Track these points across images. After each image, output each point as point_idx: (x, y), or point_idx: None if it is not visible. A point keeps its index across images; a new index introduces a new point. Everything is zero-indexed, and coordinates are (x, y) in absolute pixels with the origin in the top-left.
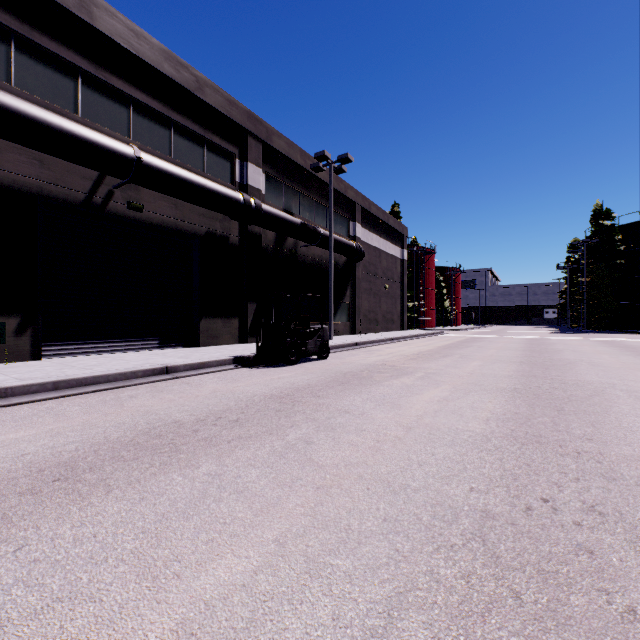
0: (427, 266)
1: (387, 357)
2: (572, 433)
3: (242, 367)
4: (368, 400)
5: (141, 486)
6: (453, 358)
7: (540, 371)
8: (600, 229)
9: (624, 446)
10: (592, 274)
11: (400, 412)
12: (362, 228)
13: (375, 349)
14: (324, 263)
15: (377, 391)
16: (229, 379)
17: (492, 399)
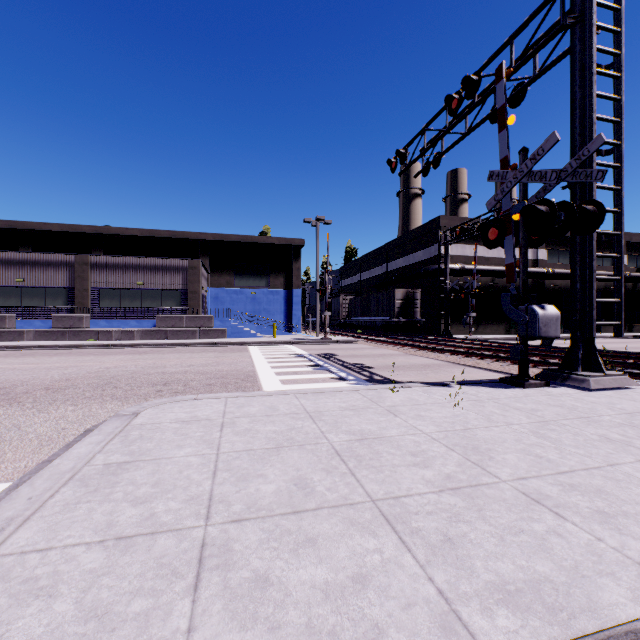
0: None
1: None
2: None
3: (638, 338)
4: None
5: None
6: None
7: None
8: None
9: None
10: None
11: None
12: None
13: None
14: None
15: None
16: None
17: None
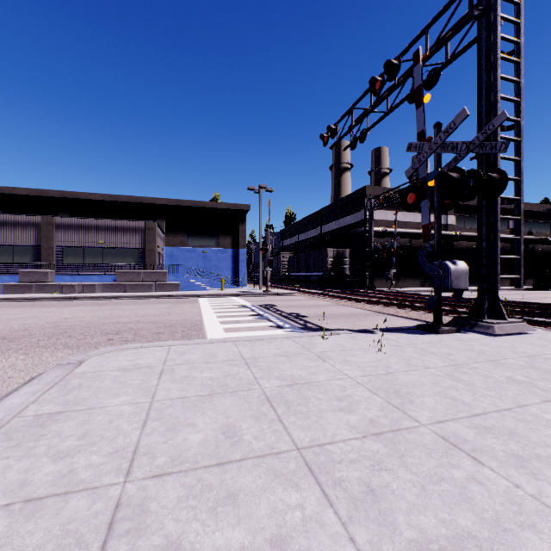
0: None
1: None
2: None
3: (529, 290)
4: None
5: (544, 294)
6: None
7: None
8: None
9: None
10: None
11: None
12: None
13: None
14: (548, 250)
15: None
16: (531, 291)
17: None
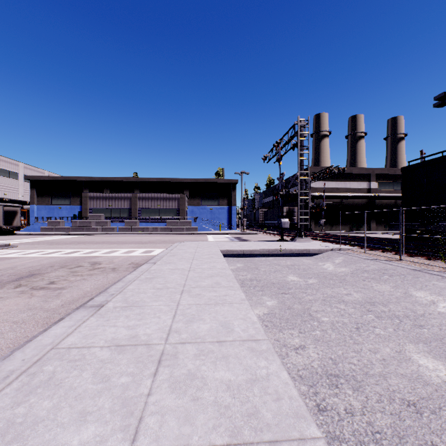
0: None
1: None
2: None
3: None
4: None
5: None
6: None
7: None
8: None
9: None
10: None
11: None
12: None
13: None
14: None
15: None
16: None
17: None
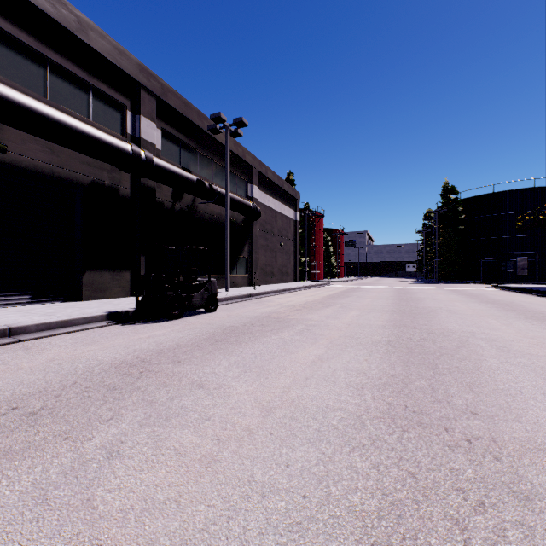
0: (317, 227)
1: (275, 308)
2: (454, 404)
3: (116, 324)
4: (235, 364)
5: None
6: (334, 308)
7: (409, 320)
8: (448, 201)
9: (514, 423)
10: (442, 237)
11: (266, 382)
12: (259, 190)
13: (267, 300)
14: (223, 220)
15: (250, 351)
16: (87, 340)
17: (368, 356)
